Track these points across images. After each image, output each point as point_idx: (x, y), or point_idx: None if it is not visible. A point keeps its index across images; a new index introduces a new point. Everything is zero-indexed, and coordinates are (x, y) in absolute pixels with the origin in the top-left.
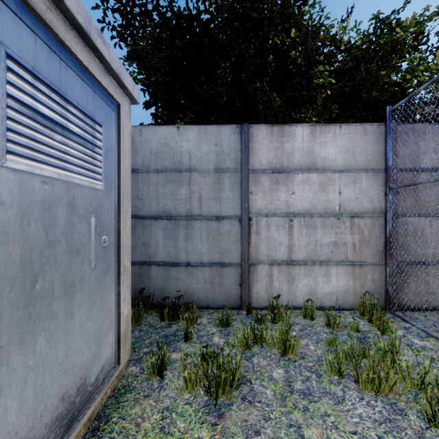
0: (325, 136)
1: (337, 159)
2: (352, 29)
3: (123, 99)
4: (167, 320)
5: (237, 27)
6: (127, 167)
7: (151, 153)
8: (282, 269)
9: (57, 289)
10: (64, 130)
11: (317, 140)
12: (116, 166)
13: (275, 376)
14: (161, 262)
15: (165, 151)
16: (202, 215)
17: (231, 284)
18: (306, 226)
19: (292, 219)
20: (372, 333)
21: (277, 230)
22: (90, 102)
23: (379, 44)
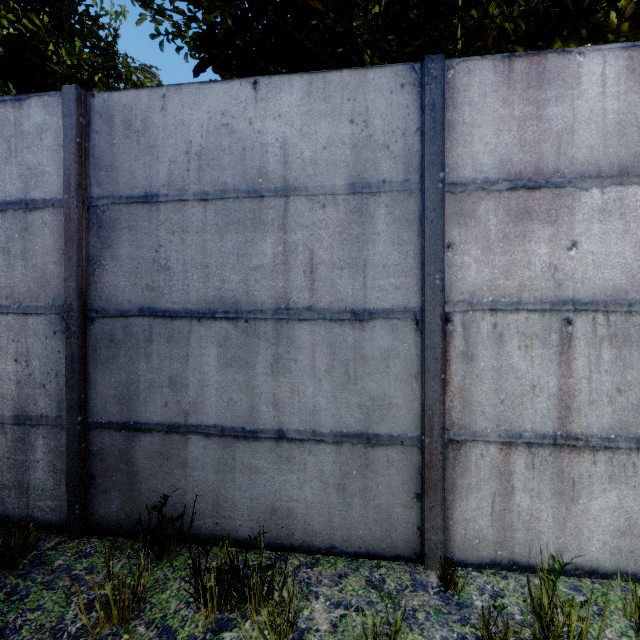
0: None
1: None
2: None
3: None
4: (214, 609)
5: None
6: None
7: (188, 154)
8: (539, 458)
9: None
10: None
11: None
12: None
13: None
14: (213, 427)
15: (223, 147)
16: (315, 309)
17: (393, 493)
18: (613, 339)
19: (570, 319)
20: None
21: (525, 348)
22: None
23: None
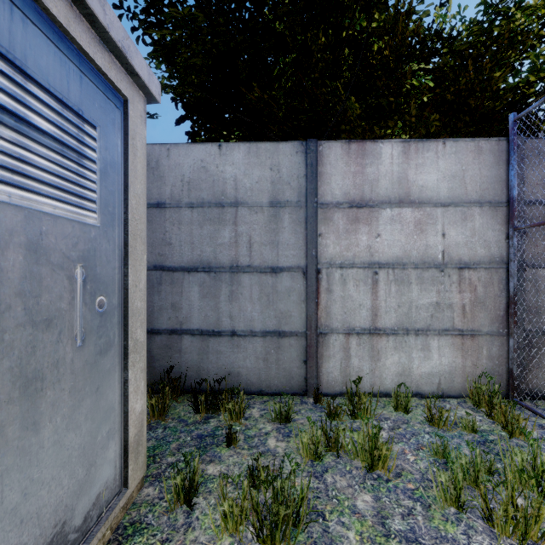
0: (423, 156)
1: (439, 188)
2: (454, 17)
3: (133, 92)
4: (204, 412)
5: (301, 6)
6: (140, 195)
7: (182, 182)
8: (363, 340)
9: (5, 387)
10: (20, 123)
11: (411, 162)
12: (122, 191)
13: (360, 507)
14: (196, 330)
15: (202, 179)
16: (252, 266)
17: (292, 361)
18: (396, 281)
19: (377, 272)
20: (495, 435)
21: (356, 286)
22: (73, 87)
23: (492, 36)
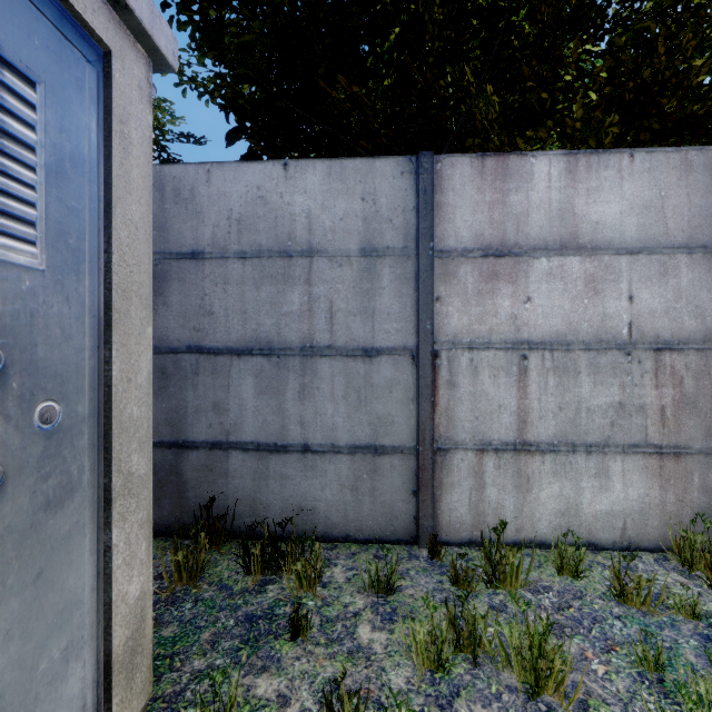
0: (598, 176)
1: (624, 225)
2: None
3: (122, 41)
4: (259, 573)
5: None
6: (138, 223)
7: (229, 220)
8: (504, 460)
9: None
10: None
11: (580, 186)
12: (99, 213)
13: None
14: (250, 443)
15: (259, 215)
16: (334, 347)
17: (395, 491)
18: (556, 370)
19: (526, 355)
20: None
21: (493, 377)
22: None
23: (689, 7)
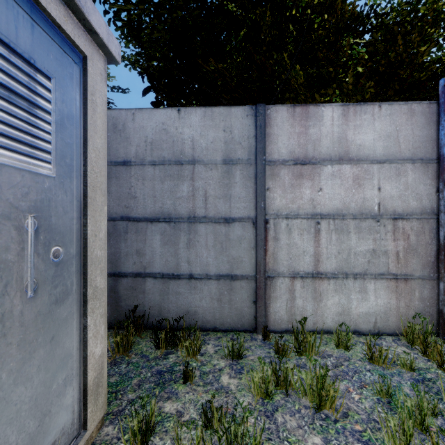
0: (360, 118)
1: (375, 147)
2: None
3: (92, 50)
4: (164, 348)
5: None
6: (100, 149)
7: (146, 142)
8: (306, 283)
9: None
10: None
11: (350, 124)
12: (80, 144)
13: None
14: (158, 274)
15: (163, 140)
16: (207, 217)
17: (243, 301)
18: (336, 230)
19: (319, 222)
20: (432, 373)
21: (300, 235)
22: (22, 33)
23: (417, 16)
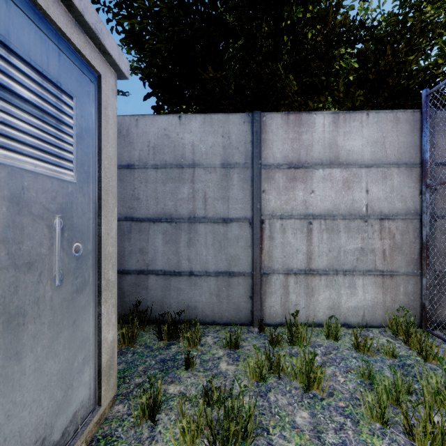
0: (350, 125)
1: (363, 152)
2: (375, 10)
3: (105, 69)
4: (166, 340)
5: None
6: (111, 156)
7: (149, 147)
8: (299, 279)
9: None
10: (4, 91)
11: (340, 130)
12: (96, 153)
13: (299, 423)
14: (160, 271)
15: (165, 144)
16: (206, 217)
17: (240, 296)
18: (327, 230)
19: (311, 222)
20: (412, 359)
21: (294, 234)
22: (52, 62)
23: (406, 26)
